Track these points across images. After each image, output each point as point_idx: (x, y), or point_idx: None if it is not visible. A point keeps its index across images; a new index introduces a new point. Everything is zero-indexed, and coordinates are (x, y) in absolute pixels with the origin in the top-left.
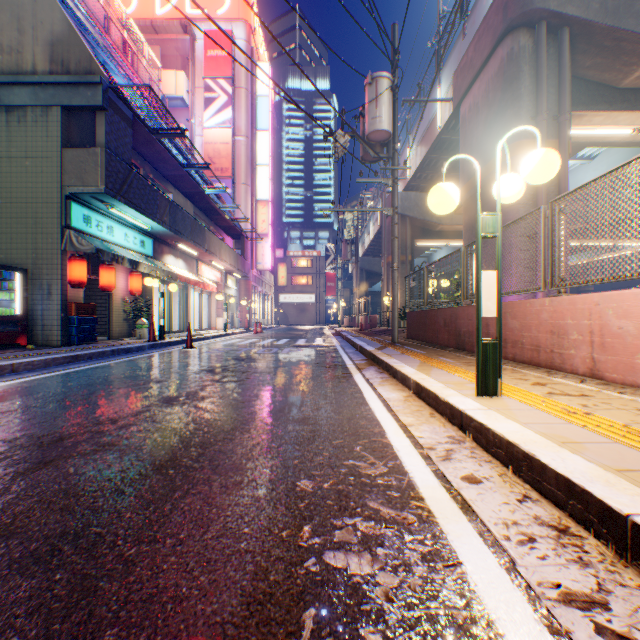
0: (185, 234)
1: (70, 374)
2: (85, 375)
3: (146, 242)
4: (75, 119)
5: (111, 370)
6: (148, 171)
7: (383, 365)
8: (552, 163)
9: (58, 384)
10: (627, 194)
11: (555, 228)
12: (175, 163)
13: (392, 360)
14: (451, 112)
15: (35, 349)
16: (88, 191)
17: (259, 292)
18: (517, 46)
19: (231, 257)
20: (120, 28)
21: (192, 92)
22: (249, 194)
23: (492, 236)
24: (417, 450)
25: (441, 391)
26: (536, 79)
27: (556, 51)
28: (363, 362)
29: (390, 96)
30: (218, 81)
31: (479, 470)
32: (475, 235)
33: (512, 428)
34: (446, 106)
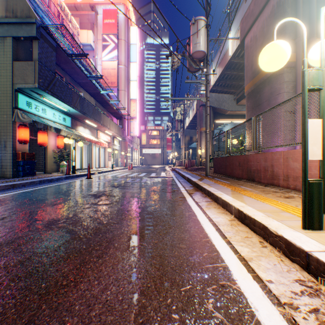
0: (89, 115)
1: (1, 198)
2: (10, 198)
3: (66, 119)
4: (22, 46)
5: (30, 194)
6: (68, 79)
7: (205, 192)
8: None
9: None
10: None
11: None
12: (83, 75)
13: (211, 188)
14: (237, 46)
15: None
16: (28, 87)
17: (131, 148)
18: None
19: (116, 128)
20: (56, 5)
21: (96, 42)
22: (126, 96)
23: (318, 88)
24: (277, 309)
25: (267, 222)
26: (295, 16)
27: None
28: (191, 188)
29: (205, 31)
30: (110, 36)
31: None
32: (302, 88)
33: None
34: (234, 43)
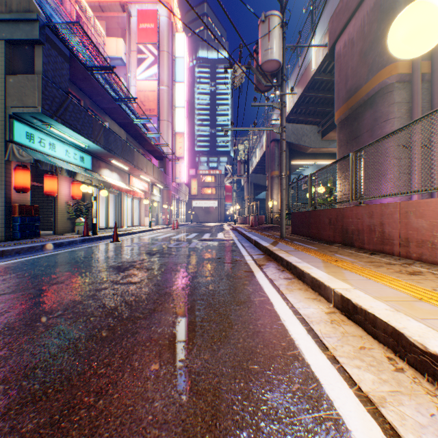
0: (117, 152)
1: None
2: None
3: (85, 158)
4: (20, 53)
5: (23, 266)
6: (88, 103)
7: (283, 263)
8: None
9: None
10: None
11: None
12: (109, 97)
13: (292, 258)
14: (324, 56)
15: None
16: (27, 111)
17: (177, 199)
18: None
19: (155, 172)
20: (73, 3)
21: (128, 54)
22: (170, 128)
23: None
24: None
25: (399, 322)
26: None
27: None
28: (261, 257)
29: (280, 32)
30: (147, 46)
31: None
32: None
33: None
34: (320, 52)
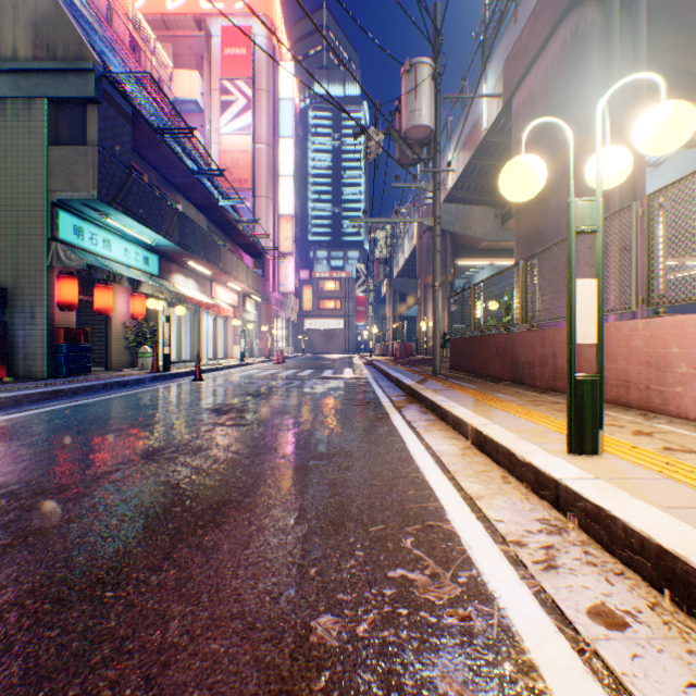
0: (196, 250)
1: (42, 414)
2: (59, 416)
3: (150, 259)
4: (64, 114)
5: (95, 409)
6: (153, 178)
7: (427, 403)
8: (687, 120)
9: (19, 429)
10: (695, 206)
11: (653, 229)
12: (184, 169)
13: (438, 397)
14: (499, 110)
15: (12, 382)
16: (78, 197)
17: (282, 317)
18: (583, 23)
19: (250, 277)
20: (125, 21)
21: (207, 95)
22: (270, 208)
23: (591, 230)
24: (499, 546)
25: (516, 445)
26: (607, 61)
27: (630, 28)
28: (401, 398)
29: (431, 86)
30: (236, 83)
31: (612, 594)
32: (566, 229)
33: (654, 519)
34: (493, 104)
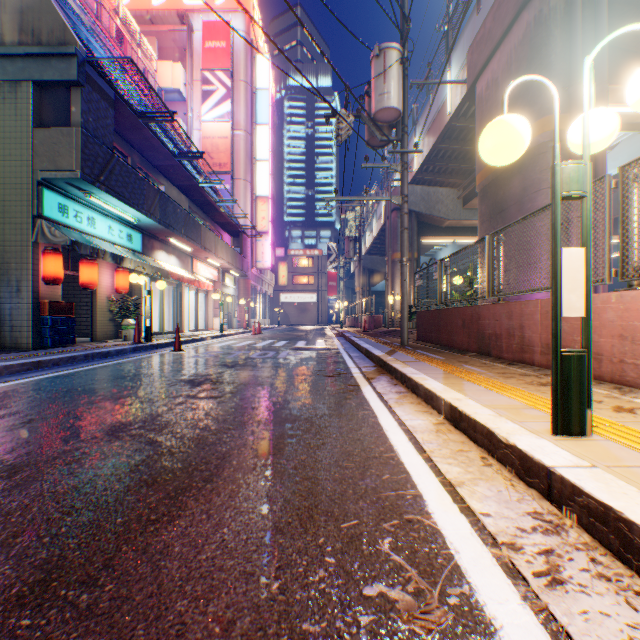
0: (177, 228)
1: (18, 386)
2: (35, 388)
3: (134, 236)
4: (49, 97)
5: (71, 380)
6: (137, 160)
7: (397, 375)
8: None
9: None
10: None
11: (628, 201)
12: (166, 151)
13: (408, 369)
14: (463, 95)
15: None
16: (62, 176)
17: (259, 291)
18: (547, 7)
19: (228, 254)
20: (112, 15)
21: (189, 85)
22: (248, 190)
23: (578, 195)
24: (490, 550)
25: (495, 424)
26: (569, 44)
27: (592, 12)
28: (371, 369)
29: (400, 70)
30: (216, 73)
31: None
32: (551, 195)
33: None
34: (457, 90)
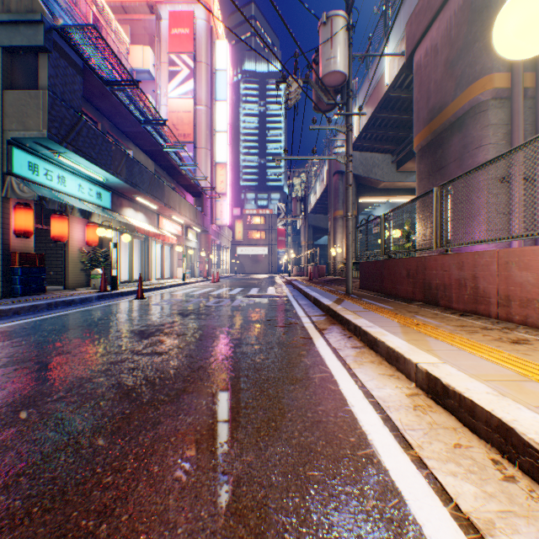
0: (142, 187)
1: None
2: None
3: (103, 194)
4: (20, 64)
5: (22, 331)
6: (106, 126)
7: (350, 327)
8: None
9: None
10: None
11: None
12: (132, 119)
13: (362, 321)
14: (400, 67)
15: None
16: (30, 136)
17: (218, 245)
18: None
19: (191, 212)
20: (89, 3)
21: (158, 66)
22: (209, 157)
23: None
24: None
25: (507, 412)
26: None
27: None
28: (321, 319)
29: (345, 36)
30: (181, 56)
31: None
32: None
33: None
34: (394, 62)
